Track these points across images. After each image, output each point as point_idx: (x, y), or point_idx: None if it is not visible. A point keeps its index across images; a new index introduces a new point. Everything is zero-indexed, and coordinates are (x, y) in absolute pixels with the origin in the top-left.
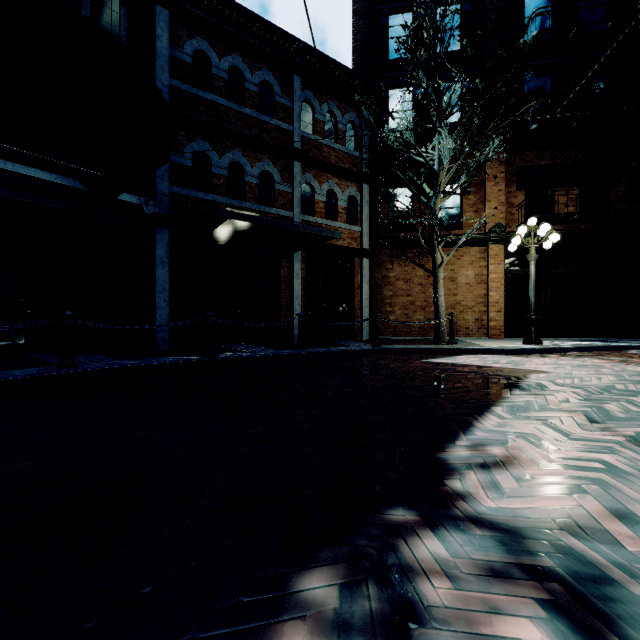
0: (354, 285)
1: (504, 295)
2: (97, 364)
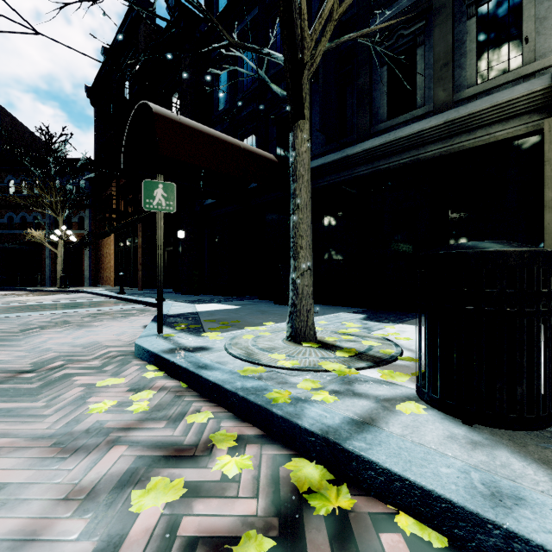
0: (83, 259)
1: (117, 262)
2: None
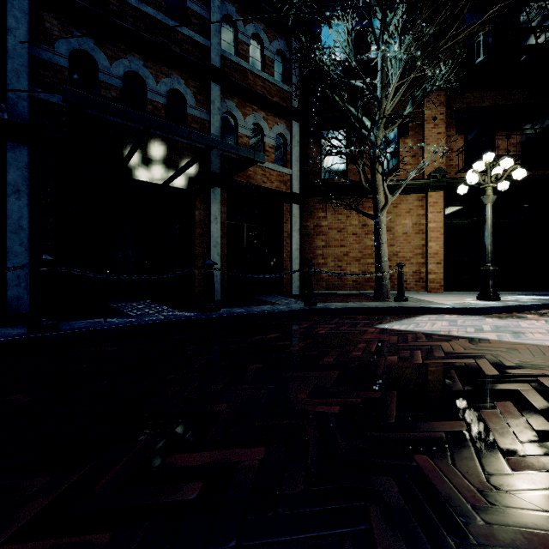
0: (283, 234)
1: (443, 246)
2: None
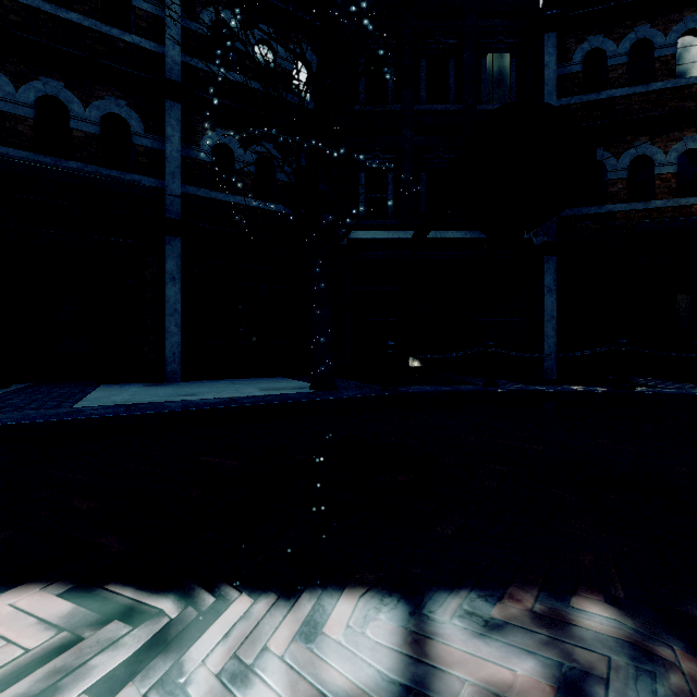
0: None
1: None
2: (509, 387)
